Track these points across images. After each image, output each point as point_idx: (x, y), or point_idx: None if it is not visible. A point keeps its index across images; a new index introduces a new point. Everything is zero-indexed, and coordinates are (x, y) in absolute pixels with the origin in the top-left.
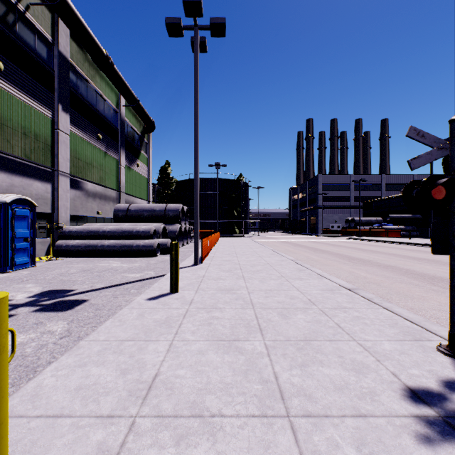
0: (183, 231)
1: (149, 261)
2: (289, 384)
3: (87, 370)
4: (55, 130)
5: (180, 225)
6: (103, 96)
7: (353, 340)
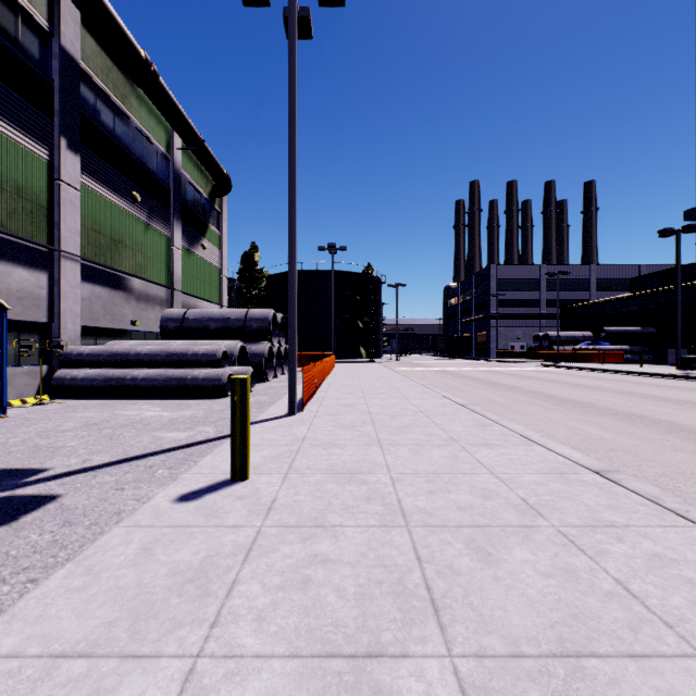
0: (276, 353)
1: (212, 405)
2: None
3: None
4: (54, 181)
5: (270, 343)
6: (143, 130)
7: None
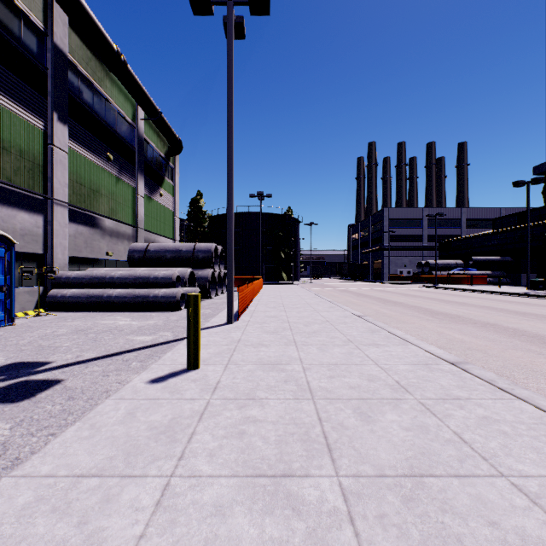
0: (217, 277)
1: (169, 317)
2: None
3: None
4: (48, 146)
5: (212, 269)
6: (115, 105)
7: (501, 476)
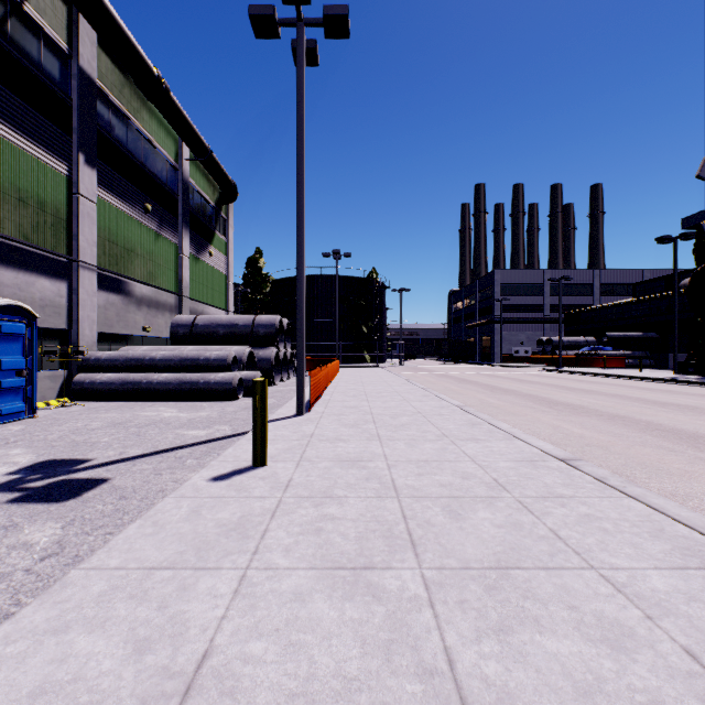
0: (282, 358)
1: (225, 407)
2: (479, 682)
3: (66, 641)
4: (73, 195)
5: (276, 348)
6: (154, 143)
7: (590, 569)
